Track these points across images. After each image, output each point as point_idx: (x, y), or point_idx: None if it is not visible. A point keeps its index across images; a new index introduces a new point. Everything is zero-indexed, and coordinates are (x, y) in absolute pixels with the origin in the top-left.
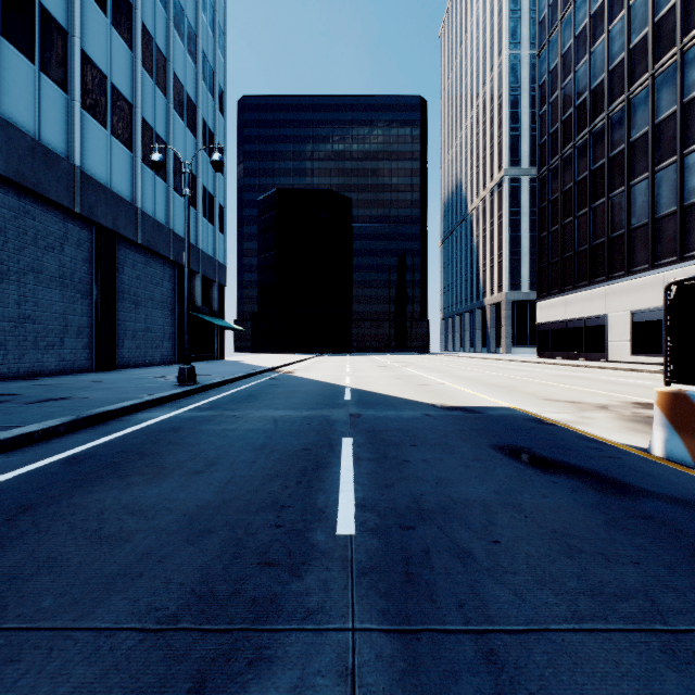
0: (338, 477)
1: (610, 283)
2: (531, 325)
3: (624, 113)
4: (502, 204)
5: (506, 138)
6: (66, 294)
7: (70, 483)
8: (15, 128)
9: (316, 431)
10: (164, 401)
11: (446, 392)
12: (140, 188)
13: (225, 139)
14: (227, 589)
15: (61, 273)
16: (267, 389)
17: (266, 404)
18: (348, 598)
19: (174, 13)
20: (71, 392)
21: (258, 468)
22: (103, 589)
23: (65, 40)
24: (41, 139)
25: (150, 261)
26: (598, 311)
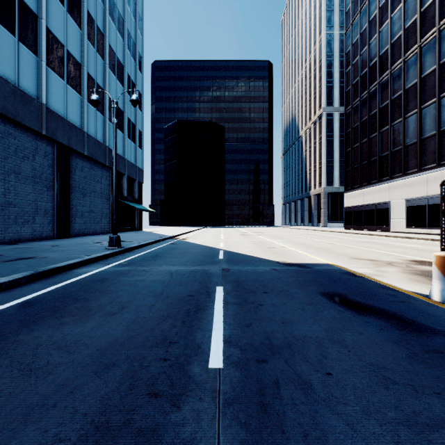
0: (212, 317)
1: (392, 181)
2: (340, 208)
3: (401, 70)
4: (321, 130)
5: (324, 88)
6: (37, 188)
7: (19, 323)
8: (2, 78)
9: (198, 282)
10: (98, 259)
11: (287, 253)
12: (86, 119)
13: (142, 88)
14: (120, 419)
15: (33, 174)
16: (168, 251)
17: (166, 261)
18: (215, 429)
19: (109, 5)
20: (36, 253)
21: (156, 310)
22: (22, 419)
23: (36, 21)
24: (20, 86)
25: (93, 166)
26: (384, 199)
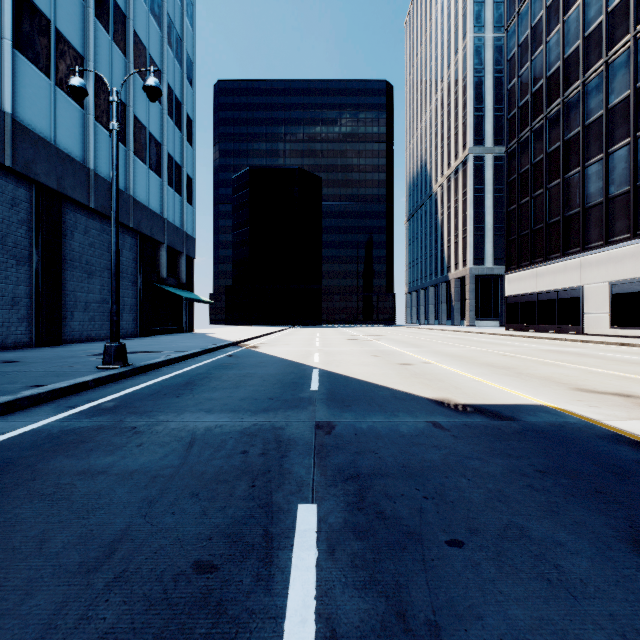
0: None
1: (586, 254)
2: (494, 298)
3: (602, 78)
4: (466, 182)
5: (471, 118)
6: None
7: None
8: None
9: (250, 478)
10: (57, 395)
11: (440, 377)
12: (93, 148)
13: (194, 110)
14: None
15: None
16: (216, 371)
17: (199, 400)
18: None
19: None
20: None
21: None
22: None
23: None
24: None
25: (106, 228)
26: (573, 282)
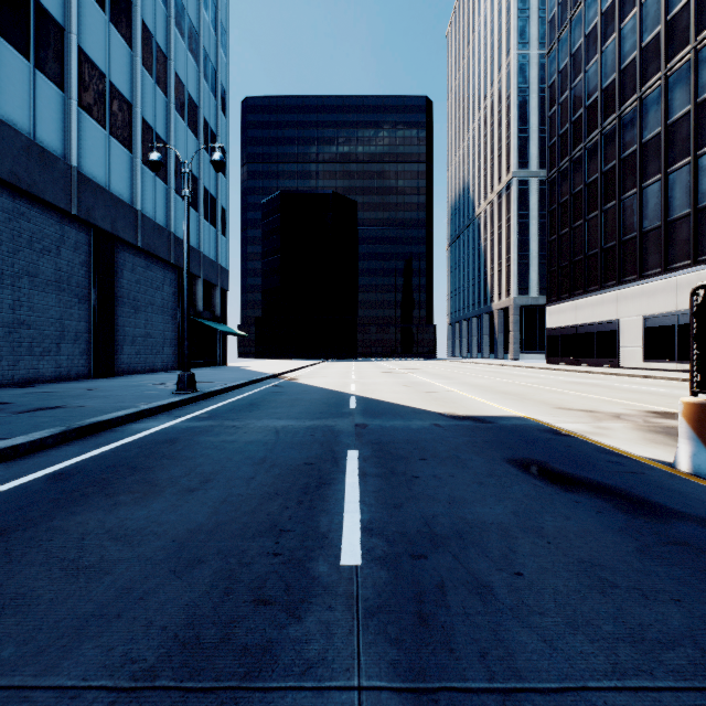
0: (342, 495)
1: (622, 288)
2: (540, 330)
3: (636, 113)
4: (510, 207)
5: (514, 140)
6: (63, 299)
7: (52, 503)
8: (9, 127)
9: (320, 443)
10: (161, 410)
11: (455, 400)
12: (140, 190)
13: (227, 140)
14: (215, 634)
15: (57, 276)
16: (270, 397)
17: (268, 413)
18: (353, 647)
19: (175, 11)
20: (65, 400)
21: (257, 485)
22: (74, 634)
23: (62, 37)
24: (37, 138)
25: (150, 264)
26: (609, 316)
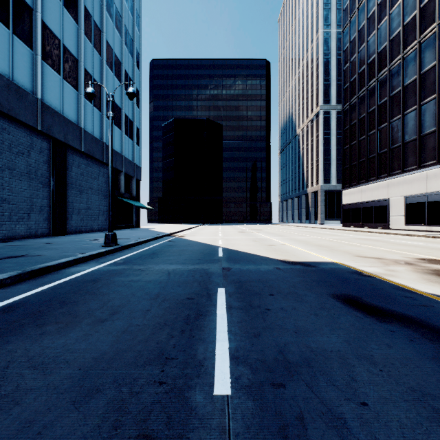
0: (214, 325)
1: (391, 178)
2: (337, 205)
3: (400, 67)
4: (318, 128)
5: (321, 86)
6: (32, 184)
7: None
8: None
9: (198, 282)
10: (92, 257)
11: (288, 251)
12: (83, 115)
13: (140, 85)
14: None
15: (28, 170)
16: (165, 248)
17: (163, 260)
18: None
19: (106, 1)
20: (28, 251)
21: (151, 317)
22: None
23: (31, 14)
24: (14, 80)
25: (90, 163)
26: (383, 196)
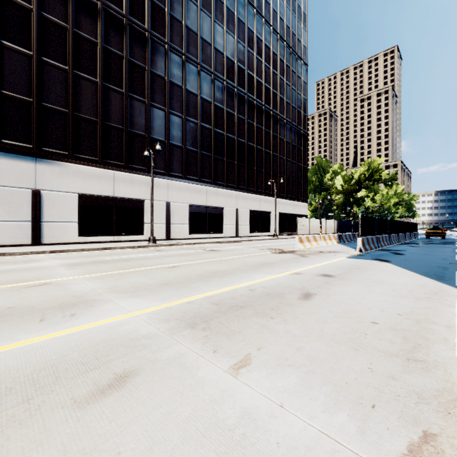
0: None
1: None
2: None
3: None
4: None
5: None
6: None
7: None
8: None
9: None
10: None
11: (344, 265)
12: None
13: None
14: None
15: None
16: None
17: None
18: (456, 254)
19: None
20: None
21: None
22: None
23: None
24: None
25: None
26: None
